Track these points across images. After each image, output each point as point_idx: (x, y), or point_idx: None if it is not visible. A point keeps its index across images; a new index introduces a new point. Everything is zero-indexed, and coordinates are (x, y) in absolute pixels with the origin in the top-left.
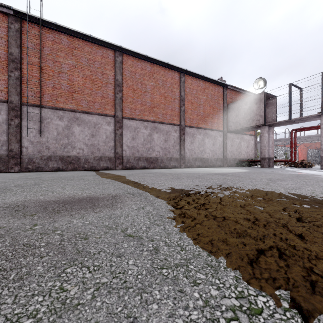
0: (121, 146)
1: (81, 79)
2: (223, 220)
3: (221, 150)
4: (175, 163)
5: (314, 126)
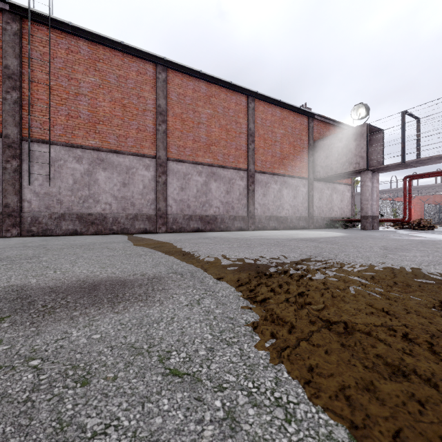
0: (165, 200)
1: (108, 105)
2: (346, 330)
3: (306, 205)
4: (241, 223)
5: (437, 172)
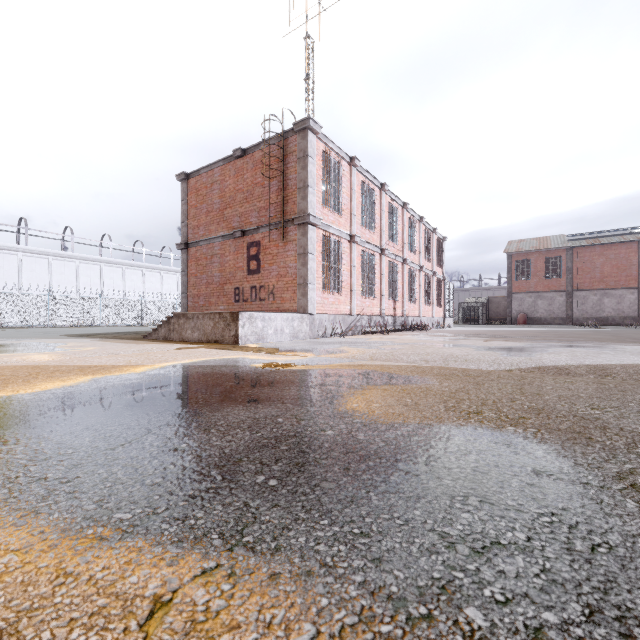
0: None
1: (609, 269)
2: None
3: None
4: None
5: None
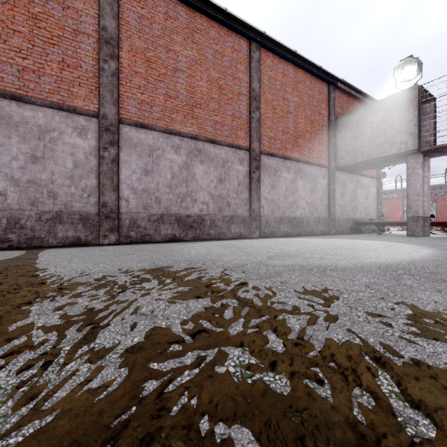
0: (116, 188)
1: None
2: None
3: (325, 202)
4: (240, 227)
5: None
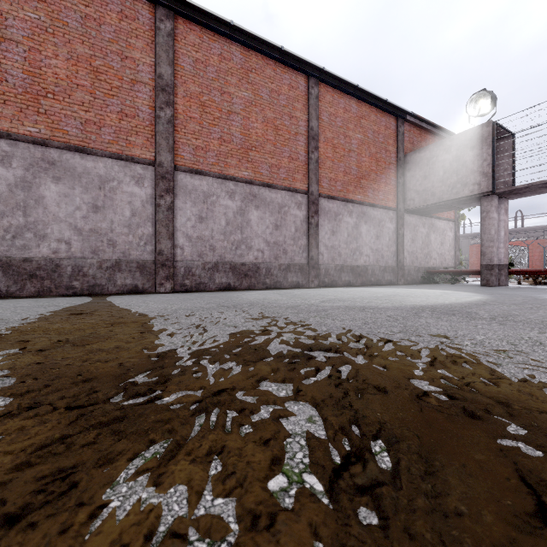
0: (172, 236)
1: (64, 65)
2: None
3: (393, 249)
4: (298, 276)
5: None
